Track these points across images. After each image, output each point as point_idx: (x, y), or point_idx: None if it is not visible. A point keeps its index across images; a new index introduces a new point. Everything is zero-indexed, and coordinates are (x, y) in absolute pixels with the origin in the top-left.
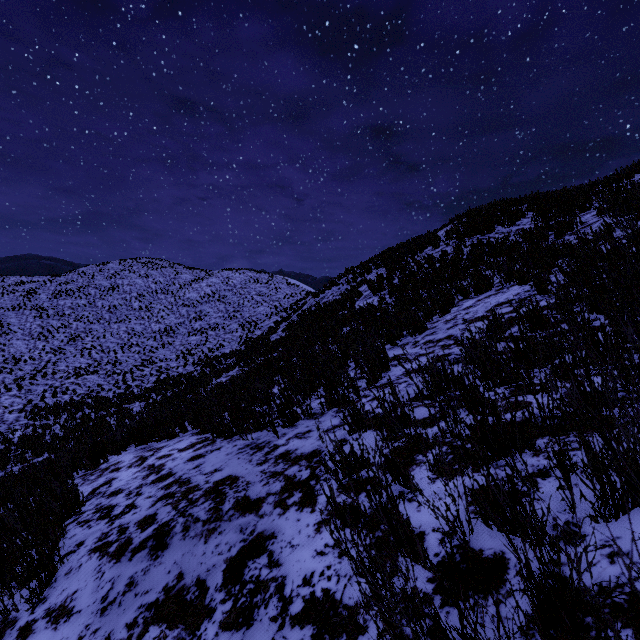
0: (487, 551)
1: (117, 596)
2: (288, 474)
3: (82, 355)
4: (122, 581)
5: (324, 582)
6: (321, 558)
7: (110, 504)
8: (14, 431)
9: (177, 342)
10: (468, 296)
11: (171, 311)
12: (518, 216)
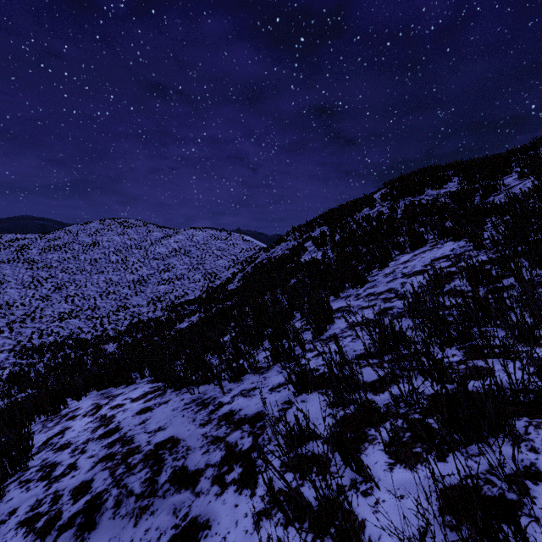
0: None
1: None
2: (229, 441)
3: (66, 302)
4: None
5: None
6: None
7: (54, 461)
8: (3, 369)
9: (148, 290)
10: (404, 251)
11: (143, 264)
12: (445, 180)
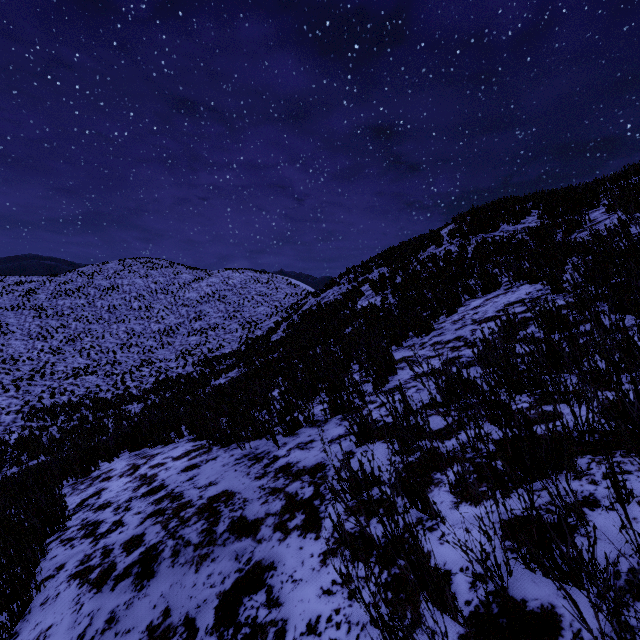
0: (532, 602)
1: (95, 635)
2: (289, 491)
3: (81, 355)
4: (102, 616)
5: (332, 630)
6: (328, 598)
7: (96, 520)
8: (10, 433)
9: (177, 342)
10: (475, 295)
11: (171, 311)
12: (523, 214)
